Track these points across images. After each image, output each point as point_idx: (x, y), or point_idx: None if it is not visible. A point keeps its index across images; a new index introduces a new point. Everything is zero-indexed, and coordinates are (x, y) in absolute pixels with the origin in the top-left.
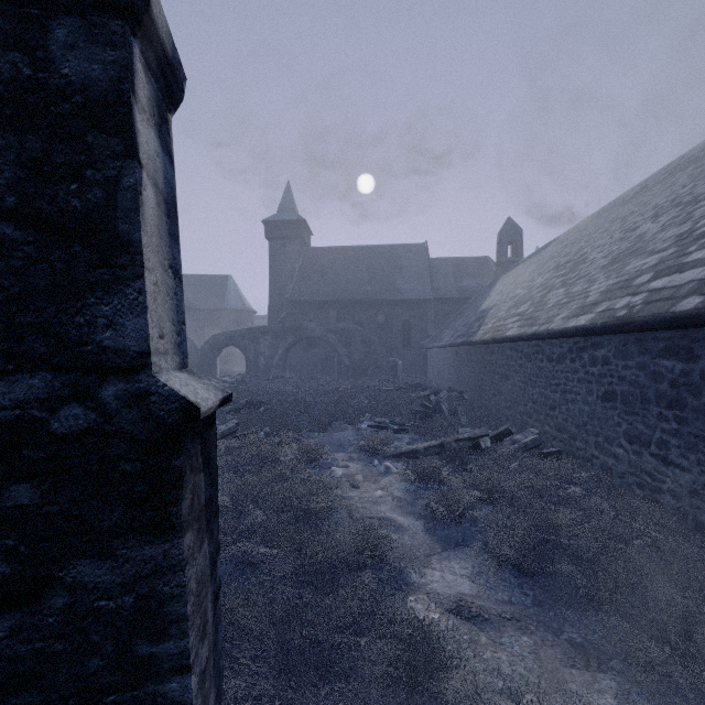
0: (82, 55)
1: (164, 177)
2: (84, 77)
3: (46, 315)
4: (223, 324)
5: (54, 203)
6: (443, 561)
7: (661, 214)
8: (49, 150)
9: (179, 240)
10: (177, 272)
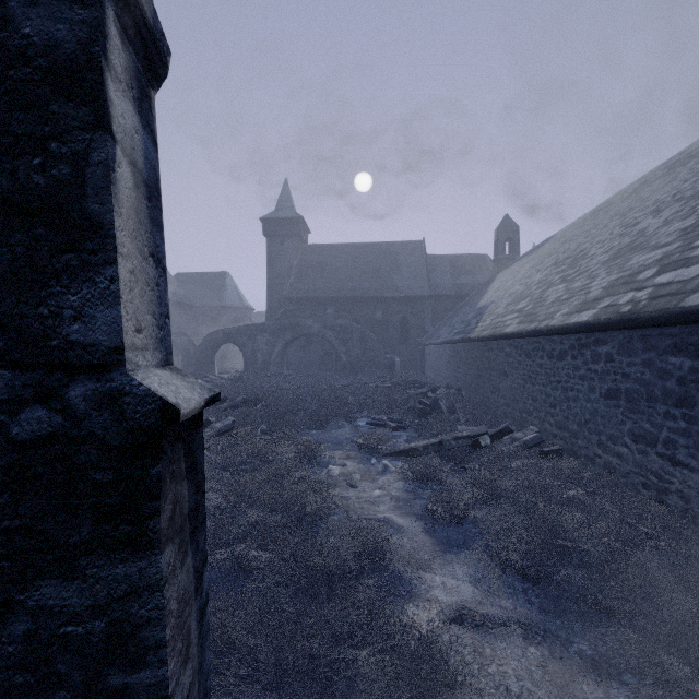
0: (45, 13)
1: (145, 157)
2: (48, 38)
3: (5, 306)
4: (221, 321)
5: (14, 179)
6: (444, 565)
7: (662, 209)
8: (7, 119)
9: (162, 227)
10: (160, 261)
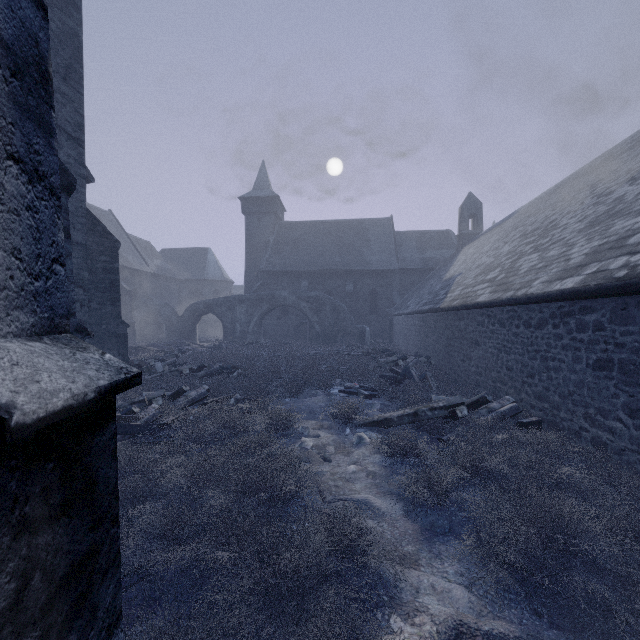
0: None
1: (5, 5)
2: None
3: None
4: (203, 293)
5: None
6: (430, 559)
7: (639, 176)
8: None
9: (52, 131)
10: (43, 177)
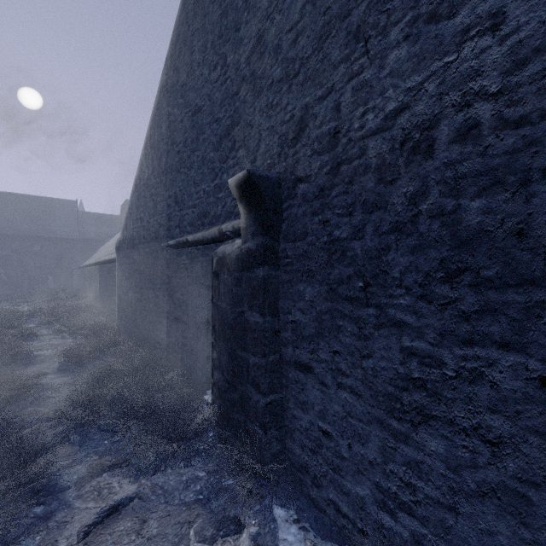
0: None
1: None
2: None
3: None
4: None
5: None
6: None
7: None
8: None
9: None
10: None
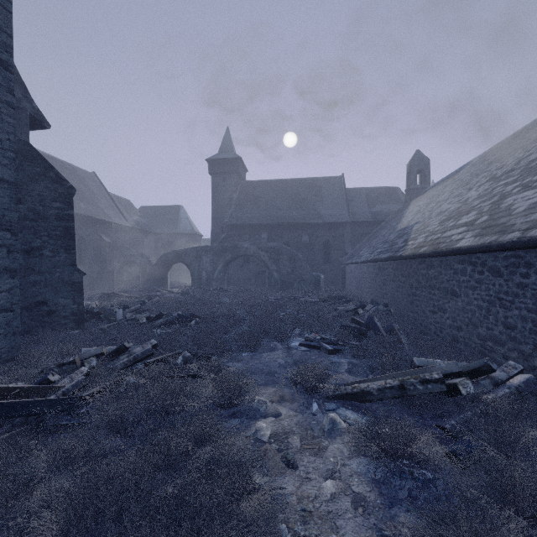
0: None
1: None
2: None
3: None
4: (175, 245)
5: None
6: None
7: None
8: None
9: None
10: None
